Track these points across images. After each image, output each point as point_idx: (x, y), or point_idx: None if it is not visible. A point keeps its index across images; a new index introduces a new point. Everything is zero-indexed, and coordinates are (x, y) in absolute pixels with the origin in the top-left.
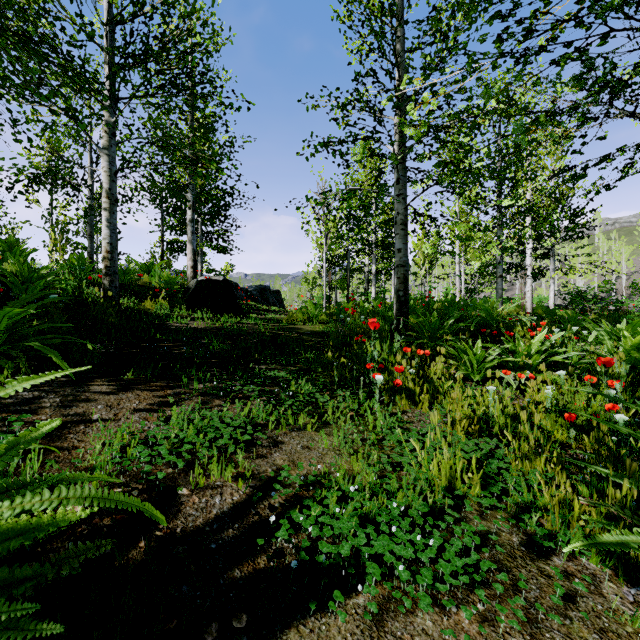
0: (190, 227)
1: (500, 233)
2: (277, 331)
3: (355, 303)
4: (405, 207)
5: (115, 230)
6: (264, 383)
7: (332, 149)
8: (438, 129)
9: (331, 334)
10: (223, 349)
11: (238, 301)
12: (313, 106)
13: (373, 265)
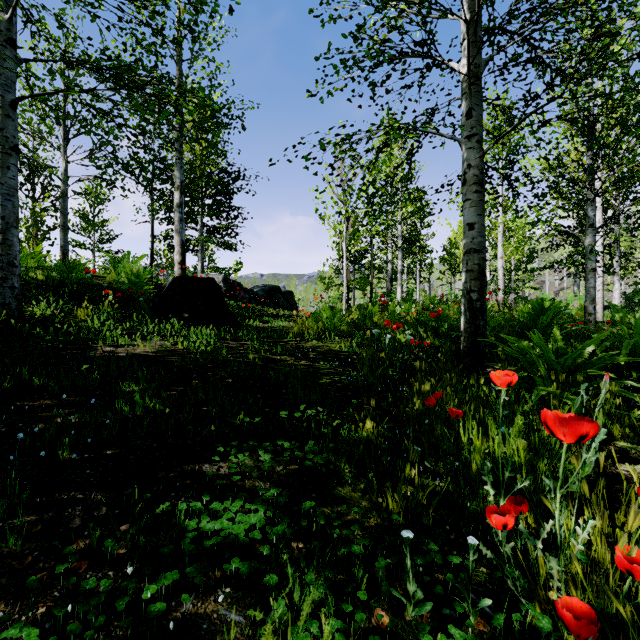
0: (177, 213)
1: (592, 210)
2: (275, 355)
3: (378, 305)
4: (482, 155)
5: (11, 196)
6: (194, 563)
7: (359, 83)
8: (547, 12)
9: (360, 361)
10: (155, 409)
11: (238, 304)
12: (331, 18)
13: (399, 261)
